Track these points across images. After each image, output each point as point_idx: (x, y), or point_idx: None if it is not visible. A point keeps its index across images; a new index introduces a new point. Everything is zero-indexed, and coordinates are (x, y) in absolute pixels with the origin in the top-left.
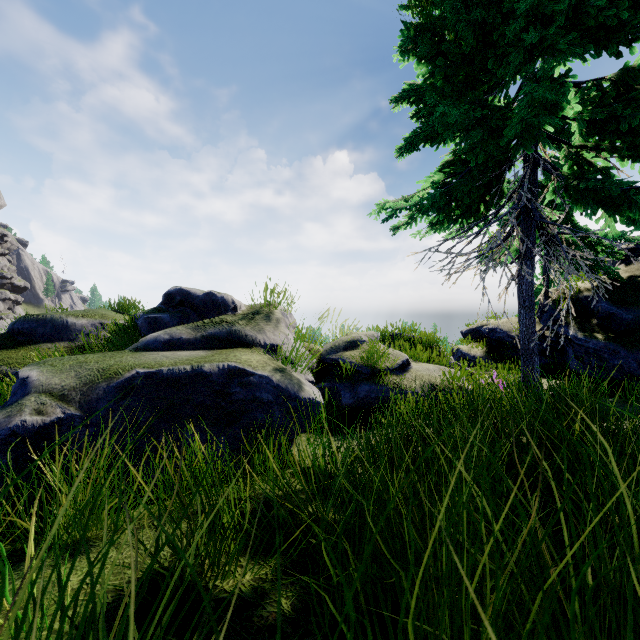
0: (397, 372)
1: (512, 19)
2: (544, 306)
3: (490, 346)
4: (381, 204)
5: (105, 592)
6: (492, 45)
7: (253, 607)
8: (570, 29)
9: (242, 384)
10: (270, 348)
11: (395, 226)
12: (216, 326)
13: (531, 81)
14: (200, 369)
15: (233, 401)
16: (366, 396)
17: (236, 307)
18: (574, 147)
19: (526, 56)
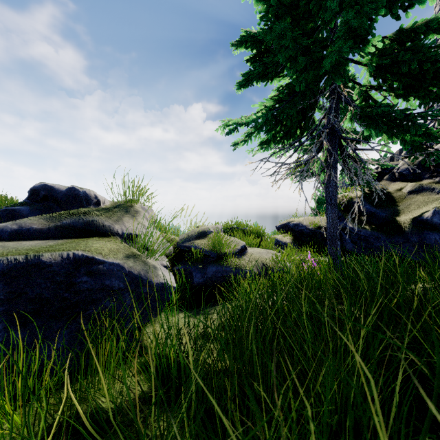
0: (237, 255)
1: None
2: None
3: (295, 235)
4: (225, 121)
5: None
6: None
7: None
8: None
9: (90, 273)
10: (128, 237)
11: (235, 142)
12: (72, 216)
13: (353, 8)
14: (37, 259)
15: (78, 291)
16: (213, 276)
17: (99, 202)
18: (365, 86)
19: (338, 6)
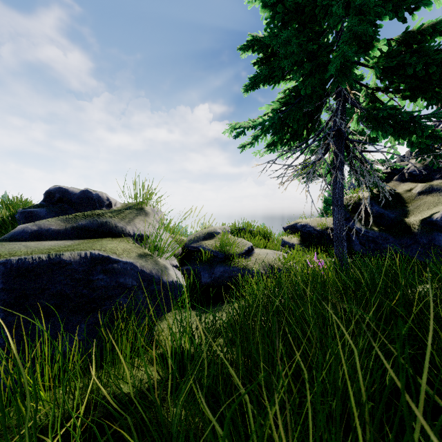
0: (244, 256)
1: None
2: None
3: (302, 237)
4: (232, 124)
5: None
6: None
7: None
8: None
9: (105, 271)
10: (139, 238)
11: (242, 145)
12: (87, 218)
13: (357, 15)
14: (58, 258)
15: (95, 288)
16: (221, 276)
17: (111, 204)
18: (371, 88)
19: (343, 11)
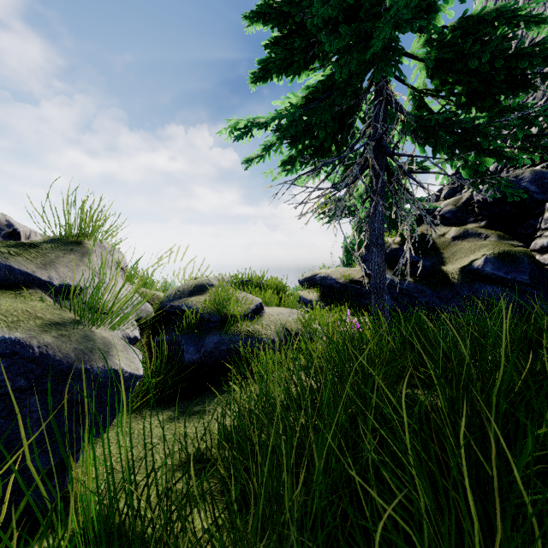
0: (250, 318)
1: None
2: (366, 256)
3: (322, 291)
4: (233, 122)
5: None
6: None
7: None
8: None
9: None
10: (61, 291)
11: (247, 159)
12: None
13: None
14: None
15: None
16: (215, 349)
17: (17, 233)
18: (419, 90)
19: None
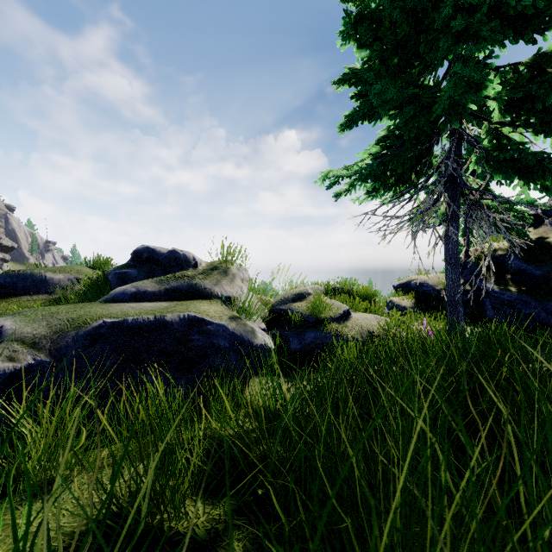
0: (339, 321)
1: (442, 7)
2: (465, 263)
3: (418, 298)
4: (325, 173)
5: (50, 548)
6: (423, 32)
7: (206, 550)
8: (491, 18)
9: (201, 332)
10: (227, 300)
11: (337, 193)
12: (178, 280)
13: (459, 61)
14: (162, 318)
15: (193, 347)
16: (312, 342)
17: (197, 263)
18: (494, 123)
19: (453, 42)
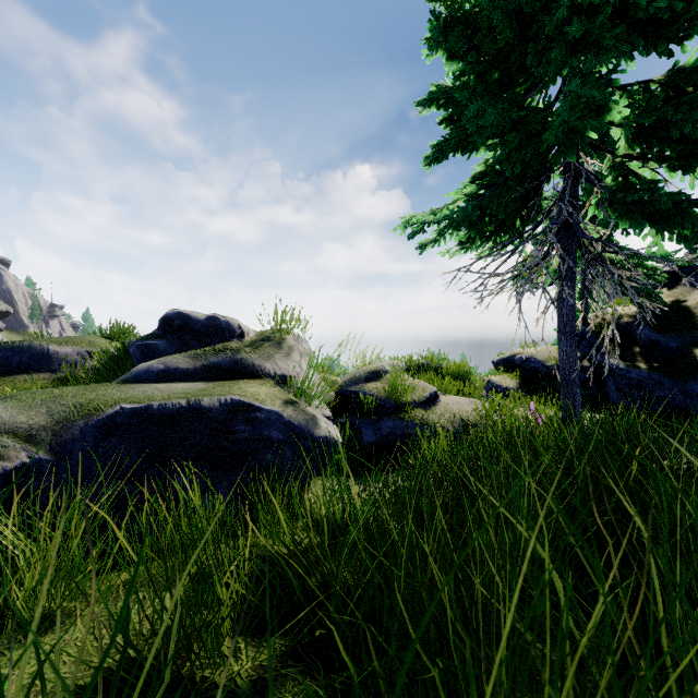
0: (424, 406)
1: (554, 8)
2: (582, 333)
3: (524, 377)
4: (407, 218)
5: None
6: (531, 39)
7: None
8: (617, 23)
9: (247, 421)
10: (281, 379)
11: (422, 243)
12: (219, 354)
13: (577, 76)
14: (198, 404)
15: (237, 441)
16: (390, 433)
17: (243, 333)
18: (619, 156)
19: (568, 52)
